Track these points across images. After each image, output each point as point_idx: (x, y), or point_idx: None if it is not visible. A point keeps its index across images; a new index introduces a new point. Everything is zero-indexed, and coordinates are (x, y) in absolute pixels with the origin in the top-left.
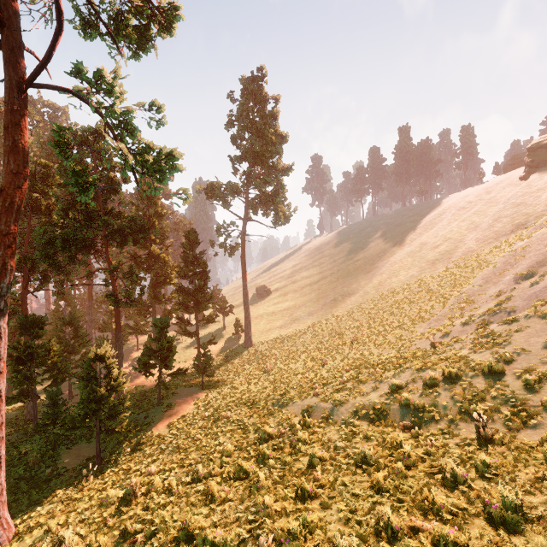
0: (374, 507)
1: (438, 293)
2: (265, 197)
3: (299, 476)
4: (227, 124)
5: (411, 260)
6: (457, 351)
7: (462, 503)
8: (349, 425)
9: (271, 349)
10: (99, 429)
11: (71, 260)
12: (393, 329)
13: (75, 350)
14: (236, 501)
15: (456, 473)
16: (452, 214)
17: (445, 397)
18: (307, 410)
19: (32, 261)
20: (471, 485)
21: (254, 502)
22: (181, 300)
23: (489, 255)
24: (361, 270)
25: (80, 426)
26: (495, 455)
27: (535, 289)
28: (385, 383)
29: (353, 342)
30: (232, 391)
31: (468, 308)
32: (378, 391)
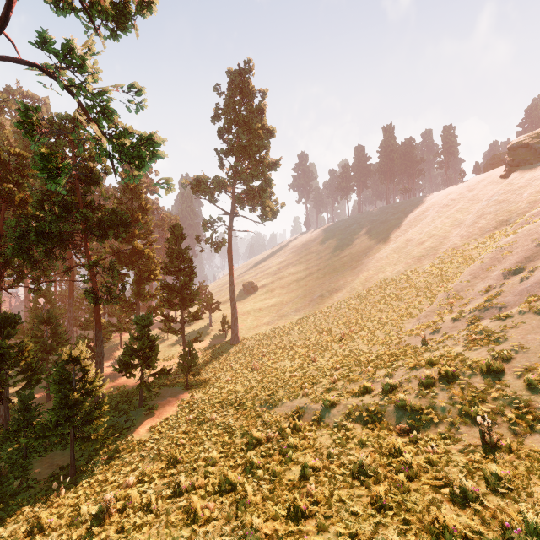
0: (377, 529)
1: (426, 289)
2: (252, 192)
3: (291, 489)
4: (214, 117)
5: (397, 256)
6: (451, 348)
7: (477, 526)
8: (342, 428)
9: (258, 346)
10: (73, 436)
11: (47, 254)
12: (381, 325)
13: (53, 350)
14: (221, 520)
15: (466, 487)
16: (436, 212)
17: (443, 397)
18: (297, 412)
19: (6, 255)
20: (483, 501)
21: (241, 522)
22: (166, 296)
23: (474, 251)
24: (348, 266)
25: (51, 434)
26: (505, 465)
27: (526, 284)
28: (378, 382)
29: (341, 338)
30: (218, 390)
31: (457, 303)
32: (371, 391)
